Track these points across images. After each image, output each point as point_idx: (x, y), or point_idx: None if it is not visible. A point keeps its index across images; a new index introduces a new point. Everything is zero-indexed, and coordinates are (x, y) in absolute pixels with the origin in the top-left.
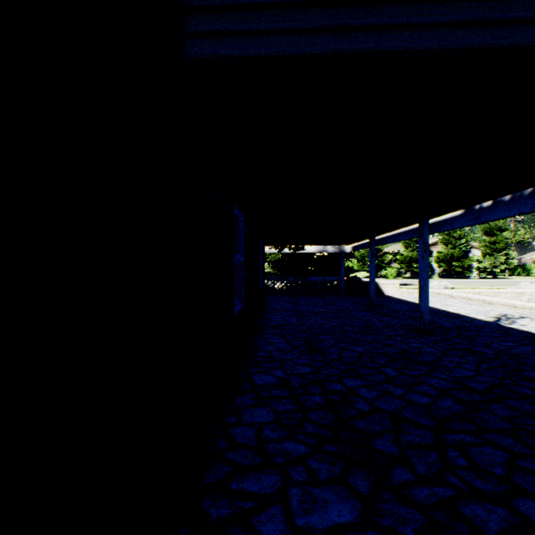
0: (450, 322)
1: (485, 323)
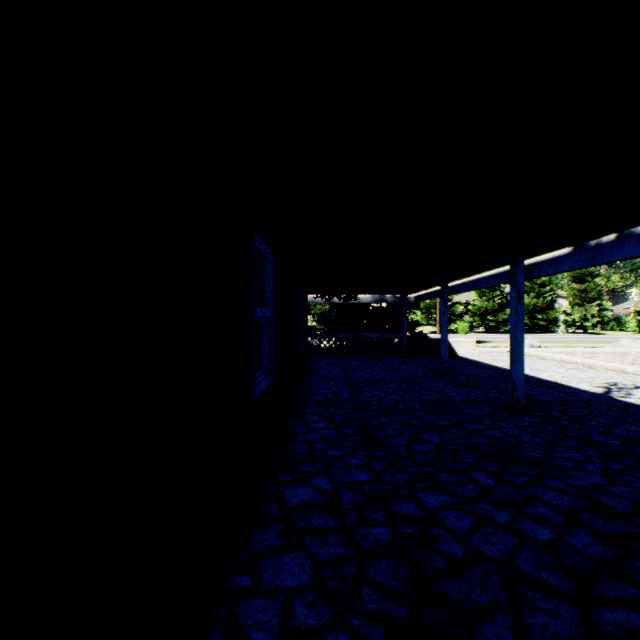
0: (549, 394)
1: (593, 396)
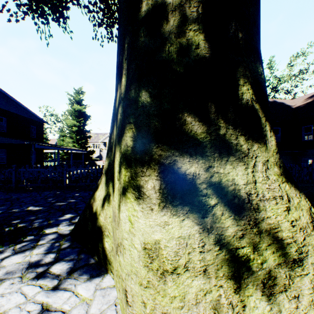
0: None
1: None
